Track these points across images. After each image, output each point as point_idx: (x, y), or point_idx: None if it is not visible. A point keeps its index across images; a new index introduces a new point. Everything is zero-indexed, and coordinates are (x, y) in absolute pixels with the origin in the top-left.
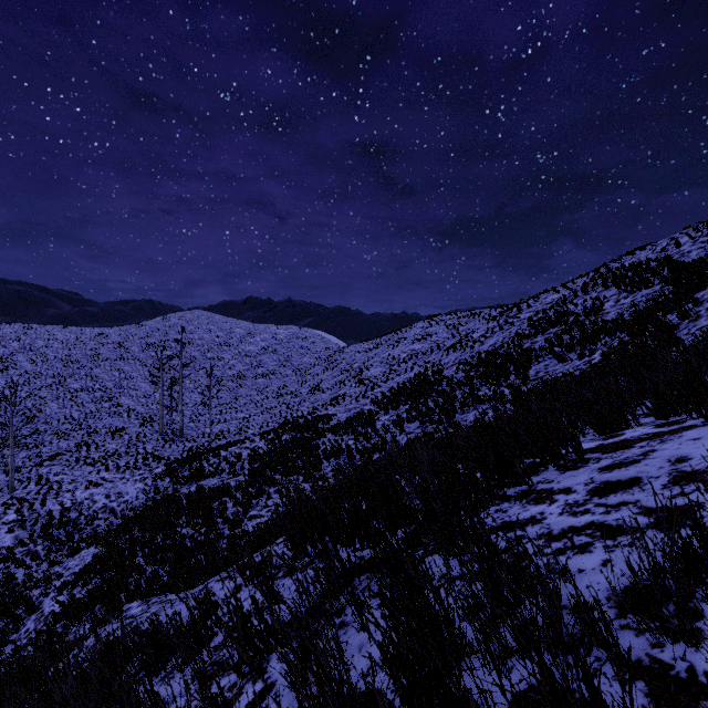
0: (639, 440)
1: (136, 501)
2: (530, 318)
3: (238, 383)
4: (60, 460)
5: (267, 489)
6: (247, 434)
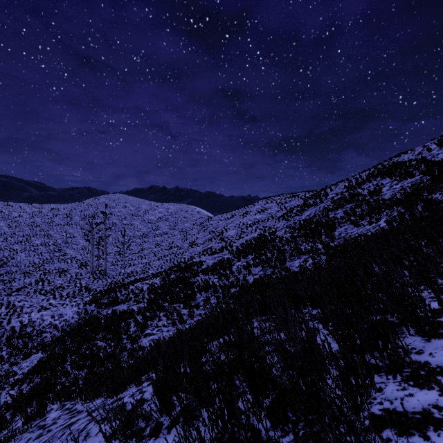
0: None
1: (72, 320)
2: (332, 197)
3: (143, 240)
4: (23, 291)
5: (158, 313)
6: (148, 273)
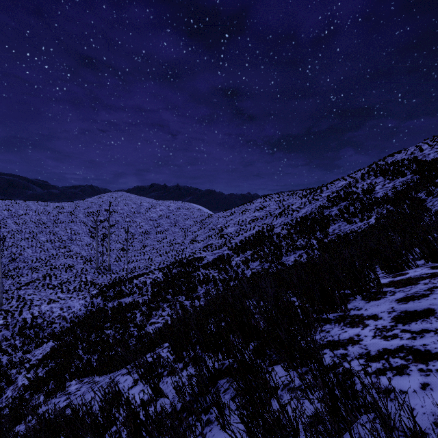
0: (422, 278)
1: (79, 312)
2: (328, 196)
3: (145, 237)
4: (32, 286)
5: (162, 305)
6: (150, 269)
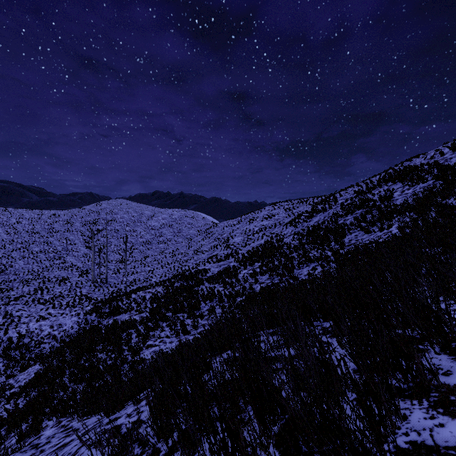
0: None
1: (71, 330)
2: (342, 203)
3: (146, 247)
4: (21, 301)
5: (161, 323)
6: (151, 281)
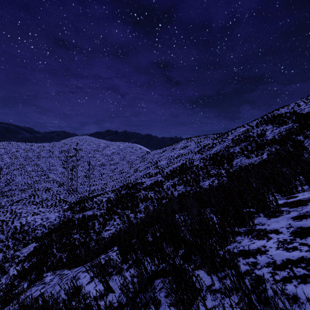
0: None
1: (55, 221)
2: (232, 138)
3: (102, 167)
4: (21, 202)
5: (114, 216)
6: (106, 190)
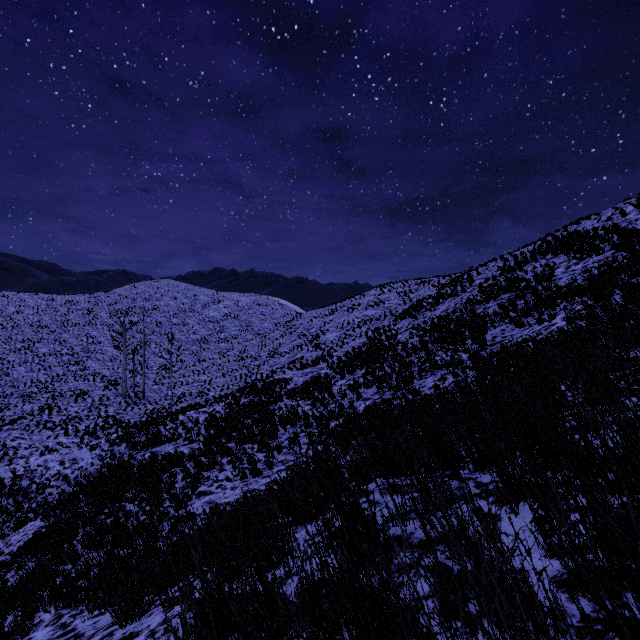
0: None
1: (91, 468)
2: (481, 284)
3: (201, 347)
4: (20, 424)
5: (220, 459)
6: (208, 396)
